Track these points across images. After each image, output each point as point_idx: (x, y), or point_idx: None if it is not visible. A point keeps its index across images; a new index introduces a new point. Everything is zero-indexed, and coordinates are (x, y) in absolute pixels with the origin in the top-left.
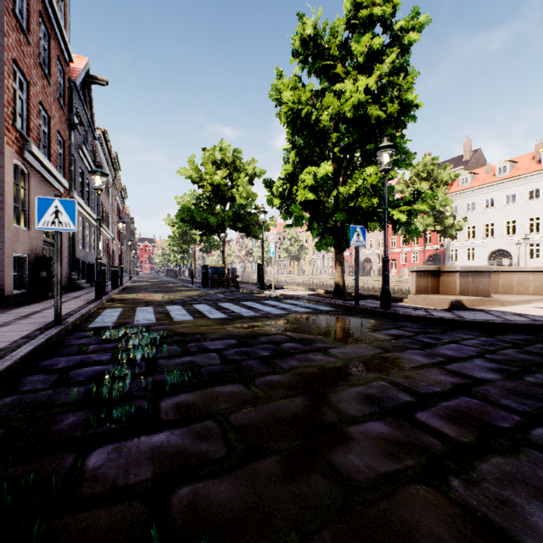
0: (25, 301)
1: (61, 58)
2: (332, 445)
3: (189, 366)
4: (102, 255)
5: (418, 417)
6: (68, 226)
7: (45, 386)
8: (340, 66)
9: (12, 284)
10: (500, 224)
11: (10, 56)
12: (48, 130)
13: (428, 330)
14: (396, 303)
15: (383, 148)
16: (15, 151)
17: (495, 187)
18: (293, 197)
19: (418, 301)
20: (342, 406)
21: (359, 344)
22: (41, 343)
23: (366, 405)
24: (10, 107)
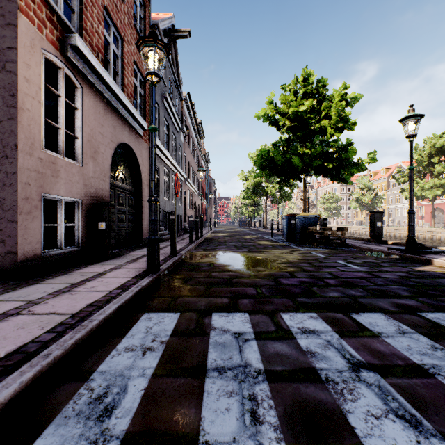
0: (64, 266)
1: None
2: None
3: None
4: (188, 208)
5: None
6: None
7: None
8: None
9: (38, 242)
10: None
11: None
12: (121, 55)
13: None
14: None
15: None
16: (48, 39)
17: None
18: None
19: None
20: None
21: None
22: None
23: None
24: None
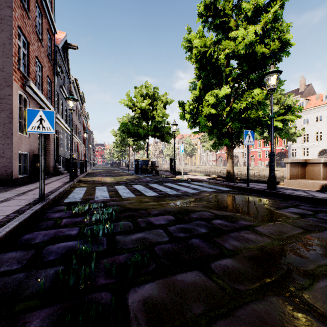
0: (26, 182)
1: (49, 30)
2: None
3: (143, 243)
4: (74, 153)
5: None
6: (49, 129)
7: (19, 266)
8: (233, 21)
9: (17, 171)
10: (326, 132)
11: (16, 24)
12: (41, 74)
13: (321, 209)
14: None
15: (271, 72)
16: (20, 85)
17: (323, 108)
18: (199, 112)
19: (292, 184)
20: None
21: (276, 222)
22: (26, 217)
23: None
24: (16, 57)
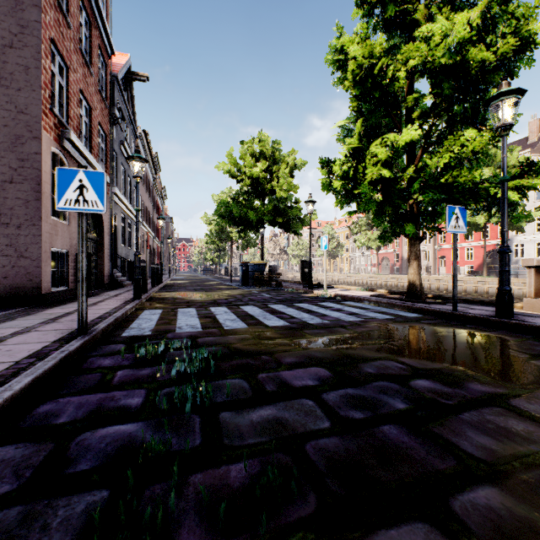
0: (64, 299)
1: (103, 49)
2: None
3: (279, 434)
4: (143, 253)
5: None
6: (95, 205)
7: (13, 487)
8: (422, 8)
9: (50, 281)
10: None
11: (48, 35)
12: (90, 121)
13: None
14: None
15: (504, 94)
16: (53, 138)
17: None
18: (359, 176)
19: None
20: None
21: None
22: (48, 367)
23: None
24: (48, 90)
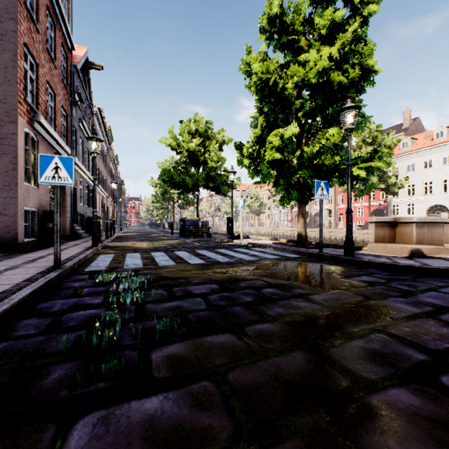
0: (35, 248)
1: (65, 46)
2: (360, 424)
3: (177, 311)
4: (98, 211)
5: (447, 384)
6: (66, 180)
7: (37, 331)
8: (304, 39)
9: (23, 233)
10: (437, 182)
11: (22, 41)
12: (54, 105)
13: (399, 277)
14: (356, 251)
15: (347, 108)
16: (26, 121)
17: (433, 150)
18: (261, 157)
19: (377, 249)
20: (350, 365)
21: (337, 290)
22: (40, 286)
23: (376, 364)
24: (22, 84)
